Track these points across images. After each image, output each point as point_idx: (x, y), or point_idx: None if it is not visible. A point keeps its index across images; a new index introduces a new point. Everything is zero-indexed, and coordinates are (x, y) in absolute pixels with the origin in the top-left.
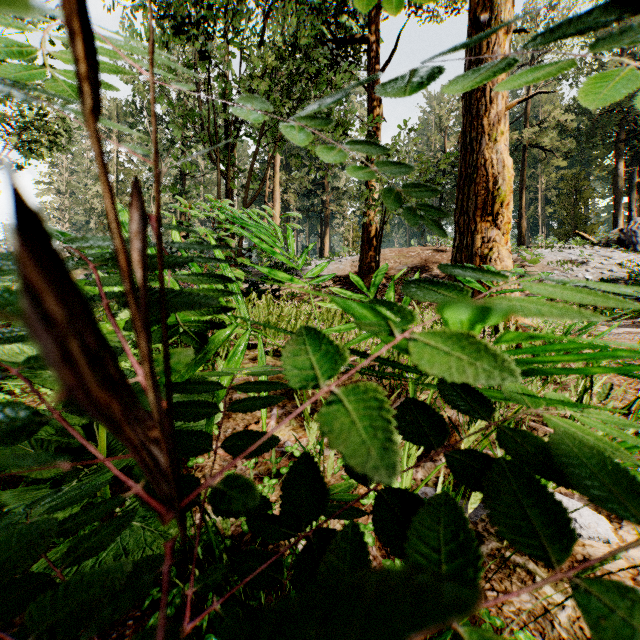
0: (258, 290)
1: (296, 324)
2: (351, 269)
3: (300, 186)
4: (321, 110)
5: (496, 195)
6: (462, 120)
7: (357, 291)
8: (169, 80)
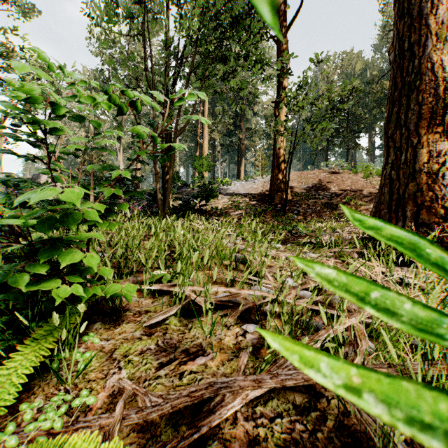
0: (189, 206)
1: (217, 253)
2: (263, 188)
3: (223, 128)
4: (240, 55)
5: (447, 101)
6: (394, 29)
7: (269, 206)
8: (110, 27)
